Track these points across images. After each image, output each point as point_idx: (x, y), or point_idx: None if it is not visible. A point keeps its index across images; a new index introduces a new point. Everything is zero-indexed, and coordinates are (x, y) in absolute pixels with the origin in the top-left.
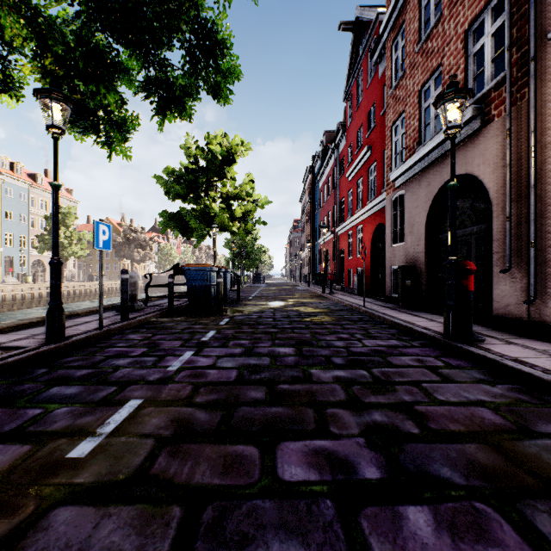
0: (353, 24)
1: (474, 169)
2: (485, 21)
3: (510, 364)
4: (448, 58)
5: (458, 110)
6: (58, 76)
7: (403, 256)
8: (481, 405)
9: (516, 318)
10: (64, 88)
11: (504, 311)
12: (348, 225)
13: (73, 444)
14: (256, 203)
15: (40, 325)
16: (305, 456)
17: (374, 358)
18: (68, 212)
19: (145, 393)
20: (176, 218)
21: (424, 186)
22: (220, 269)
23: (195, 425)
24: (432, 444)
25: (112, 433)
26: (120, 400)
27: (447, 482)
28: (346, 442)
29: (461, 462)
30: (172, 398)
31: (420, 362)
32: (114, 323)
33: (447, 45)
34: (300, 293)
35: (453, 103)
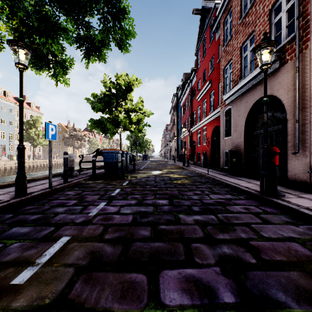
0: (200, 10)
1: (275, 92)
2: (282, 3)
3: (306, 212)
4: (258, 26)
5: (269, 54)
6: (22, 32)
7: (231, 144)
8: (293, 240)
9: (302, 182)
10: (27, 41)
11: (294, 177)
12: (197, 126)
13: (17, 272)
14: (145, 114)
15: (14, 185)
16: (179, 282)
17: (218, 207)
18: (37, 119)
19: (72, 232)
20: (98, 122)
21: (243, 103)
22: (123, 152)
23: (104, 257)
24: (267, 272)
25: (46, 263)
26: (55, 237)
27: (284, 306)
28: (207, 270)
29: (290, 288)
30: (90, 235)
31: (247, 210)
32: (59, 184)
33: (258, 19)
34: (170, 166)
35: (265, 50)
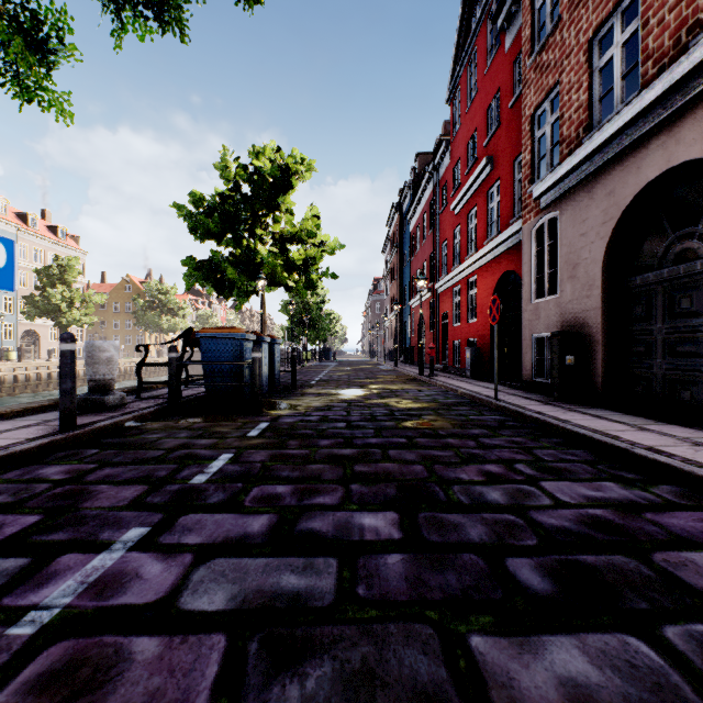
0: None
1: None
2: None
3: None
4: None
5: None
6: None
7: (556, 316)
8: None
9: None
10: None
11: None
12: (454, 277)
13: None
14: (323, 247)
15: None
16: None
17: (621, 560)
18: (68, 264)
19: None
20: (208, 267)
21: (599, 197)
22: (262, 337)
23: None
24: None
25: None
26: None
27: None
28: None
29: None
30: None
31: None
32: (39, 436)
33: None
34: (386, 375)
35: None
